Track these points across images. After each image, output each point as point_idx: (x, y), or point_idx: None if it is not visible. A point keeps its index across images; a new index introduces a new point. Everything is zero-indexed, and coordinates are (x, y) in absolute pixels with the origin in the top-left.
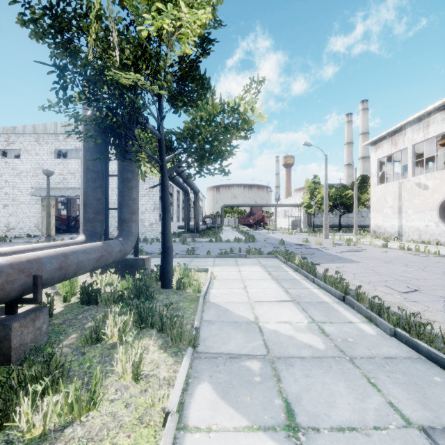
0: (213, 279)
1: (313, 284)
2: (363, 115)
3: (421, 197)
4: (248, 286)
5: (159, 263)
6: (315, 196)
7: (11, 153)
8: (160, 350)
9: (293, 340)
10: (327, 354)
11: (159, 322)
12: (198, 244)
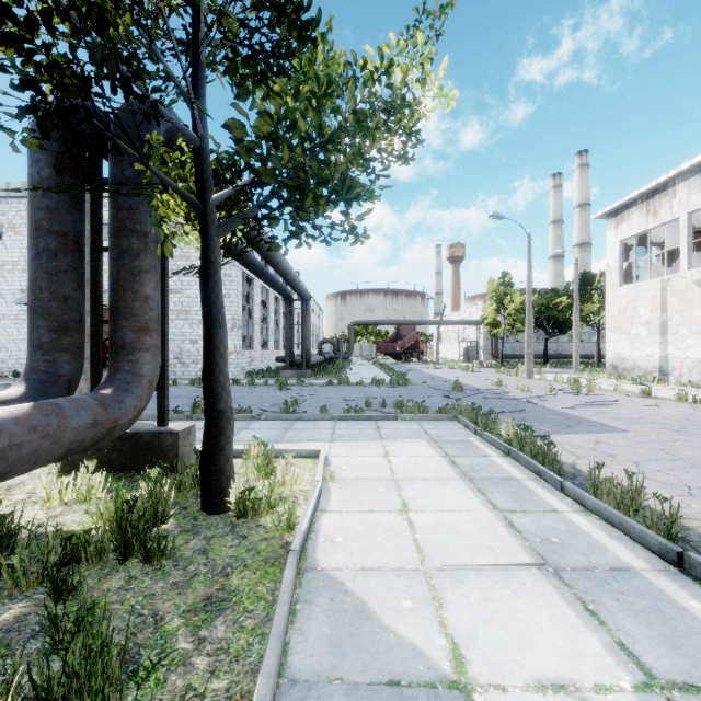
0: (330, 481)
1: (564, 497)
2: (580, 174)
3: None
4: (411, 502)
5: None
6: (505, 307)
7: None
8: None
9: None
10: None
11: None
12: (307, 389)
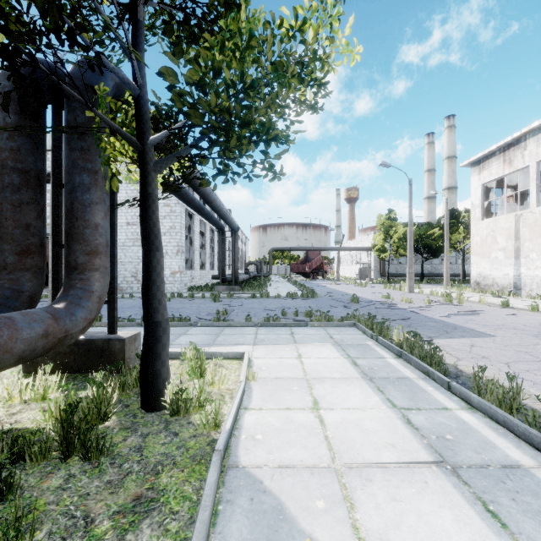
0: (252, 380)
1: (451, 395)
2: (449, 134)
3: None
4: (321, 400)
5: None
6: (390, 236)
7: None
8: None
9: None
10: None
11: None
12: (236, 301)
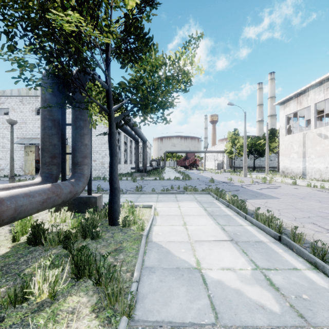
0: (156, 215)
1: (246, 221)
2: (271, 83)
3: (321, 144)
4: (187, 222)
5: None
6: (235, 144)
7: (2, 111)
8: (91, 313)
9: (241, 296)
10: (286, 321)
11: (95, 274)
12: (145, 182)
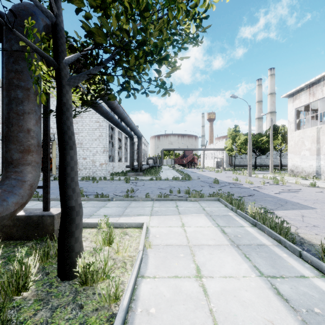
0: (148, 247)
1: (303, 262)
2: (271, 79)
3: None
4: (202, 267)
5: (91, 209)
6: (236, 141)
7: None
8: None
9: None
10: None
11: None
12: (140, 182)
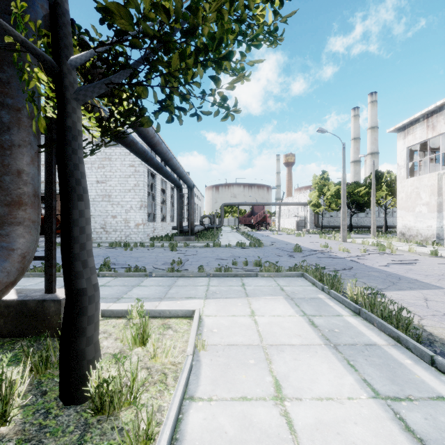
0: (201, 349)
1: (439, 374)
2: (371, 108)
3: None
4: (284, 382)
5: (119, 289)
6: (324, 193)
7: None
8: None
9: None
10: None
11: None
12: (191, 250)
